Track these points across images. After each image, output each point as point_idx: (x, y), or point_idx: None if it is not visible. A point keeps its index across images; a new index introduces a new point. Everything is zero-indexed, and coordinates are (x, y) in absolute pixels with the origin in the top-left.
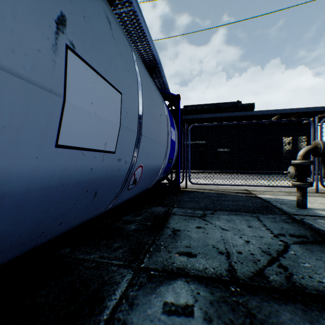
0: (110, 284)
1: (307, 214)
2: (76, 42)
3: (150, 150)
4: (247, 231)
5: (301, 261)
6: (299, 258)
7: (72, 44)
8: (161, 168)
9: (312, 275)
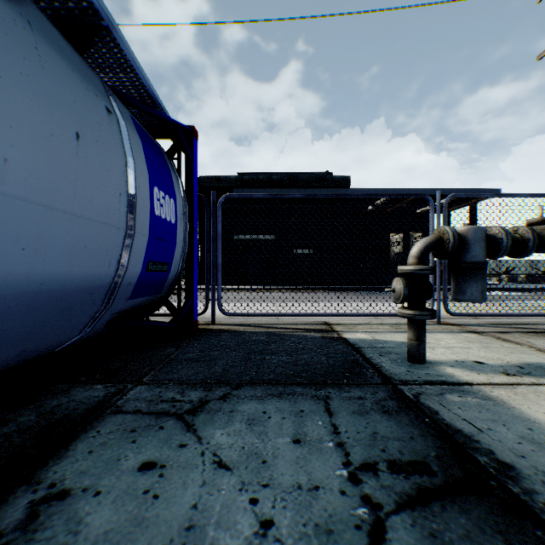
0: None
1: (428, 377)
2: None
3: None
4: (283, 466)
5: None
6: None
7: None
8: (112, 283)
9: None
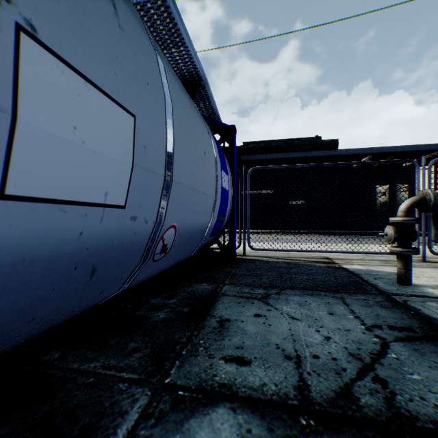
0: (111, 415)
1: (413, 293)
2: (40, 23)
3: (188, 203)
4: (327, 321)
5: (407, 370)
6: (404, 365)
7: (32, 25)
8: (207, 228)
9: (425, 395)
